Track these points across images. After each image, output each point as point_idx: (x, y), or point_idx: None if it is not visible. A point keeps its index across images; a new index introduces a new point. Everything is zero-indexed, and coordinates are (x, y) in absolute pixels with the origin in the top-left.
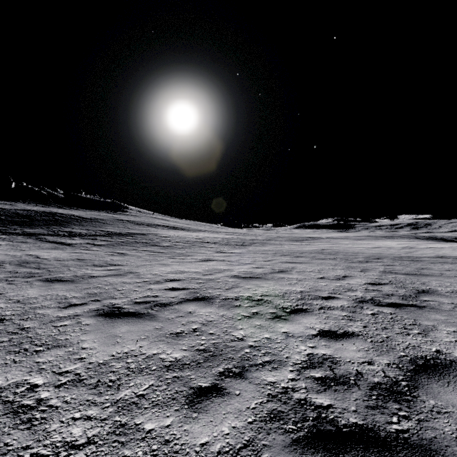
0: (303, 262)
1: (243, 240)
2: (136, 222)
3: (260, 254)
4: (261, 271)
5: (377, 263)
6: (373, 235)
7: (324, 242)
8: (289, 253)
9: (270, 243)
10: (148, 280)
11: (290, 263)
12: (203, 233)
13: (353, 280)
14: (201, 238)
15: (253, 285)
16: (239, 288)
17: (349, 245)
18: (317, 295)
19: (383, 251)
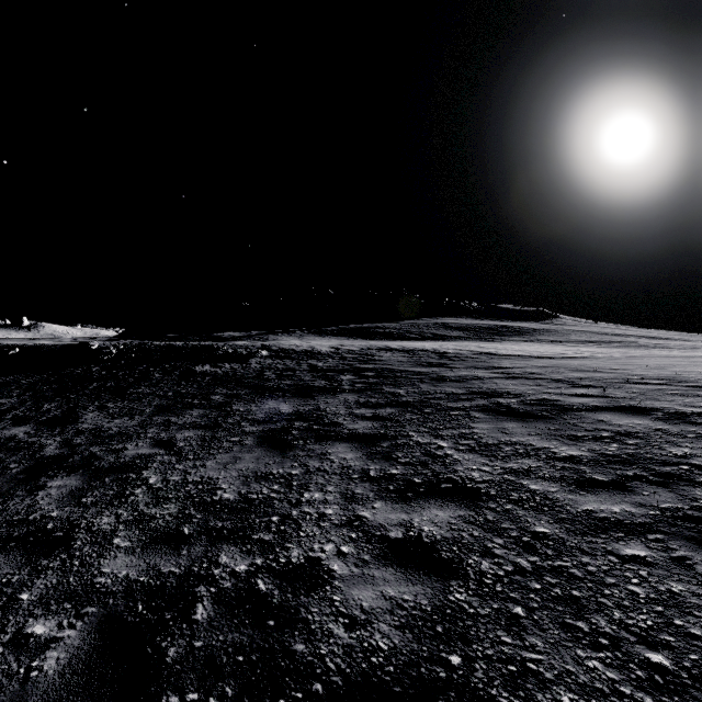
0: None
1: None
2: (594, 332)
3: None
4: None
5: None
6: None
7: None
8: None
9: None
10: None
11: None
12: None
13: None
14: None
15: None
16: None
17: None
18: None
19: None
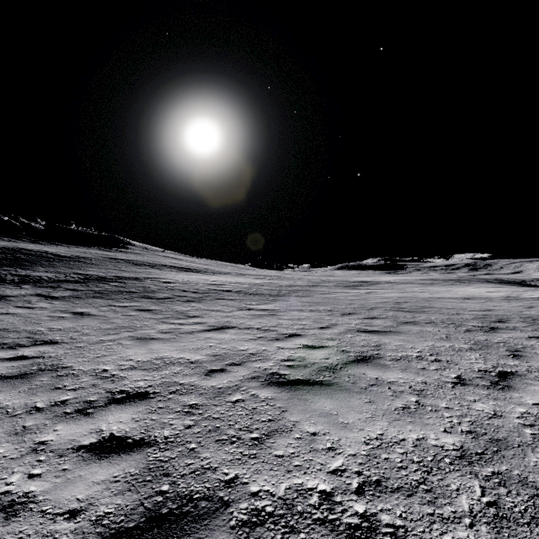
0: (387, 331)
1: (278, 286)
2: (136, 262)
3: (308, 312)
4: (324, 359)
5: (515, 333)
6: (437, 279)
7: (387, 289)
8: (353, 311)
9: (316, 291)
10: (70, 397)
11: (367, 335)
12: (224, 277)
13: (537, 392)
14: (219, 284)
15: (322, 421)
16: (288, 439)
17: (427, 295)
18: (528, 484)
19: (489, 305)
